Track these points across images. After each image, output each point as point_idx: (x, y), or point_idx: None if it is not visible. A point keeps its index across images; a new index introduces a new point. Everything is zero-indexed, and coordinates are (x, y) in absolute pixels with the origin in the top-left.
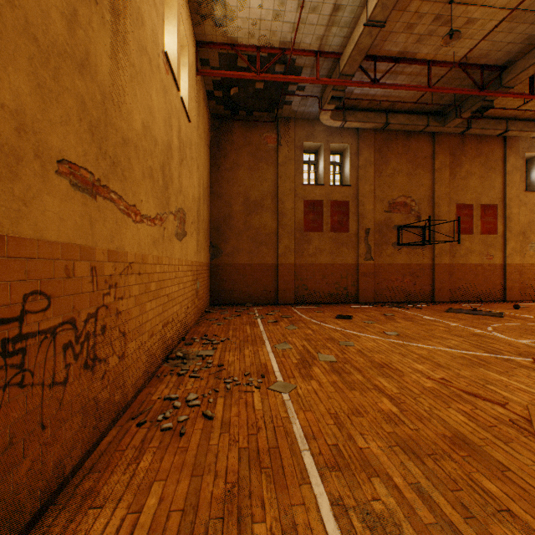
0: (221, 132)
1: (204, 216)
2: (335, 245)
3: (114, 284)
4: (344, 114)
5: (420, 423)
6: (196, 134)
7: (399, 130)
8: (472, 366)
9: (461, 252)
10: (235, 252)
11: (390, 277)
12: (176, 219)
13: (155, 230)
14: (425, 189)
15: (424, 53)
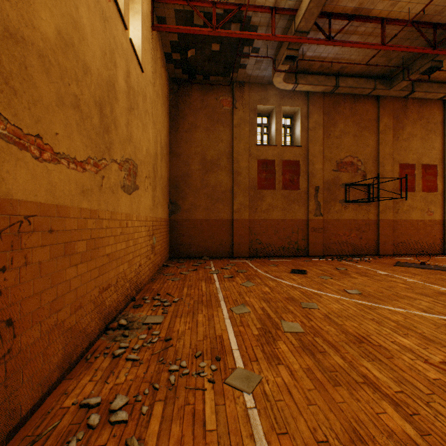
0: (179, 95)
1: (162, 174)
2: (287, 202)
3: None
4: (296, 78)
5: None
6: (151, 89)
7: (347, 95)
8: None
9: (404, 209)
10: (192, 209)
11: (338, 232)
12: (123, 169)
13: (84, 176)
14: (370, 149)
15: (379, 10)
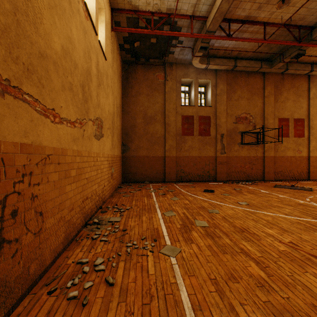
0: (128, 72)
1: (117, 125)
2: (202, 144)
3: (29, 173)
4: (208, 60)
5: (288, 290)
6: (111, 70)
7: (242, 71)
8: (308, 231)
9: (281, 149)
10: (138, 149)
11: (237, 165)
12: (95, 124)
13: (74, 130)
14: (258, 108)
15: (262, 17)
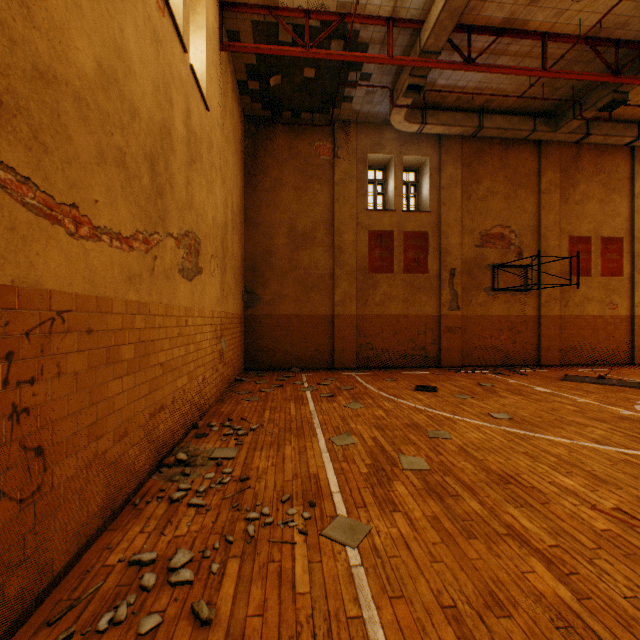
0: (258, 140)
1: (234, 251)
2: (410, 290)
3: (4, 355)
4: (423, 115)
5: (633, 639)
6: (219, 132)
7: (495, 139)
8: None
9: (576, 300)
10: (277, 300)
11: (483, 333)
12: (181, 246)
13: (131, 257)
14: (528, 216)
15: (538, 22)
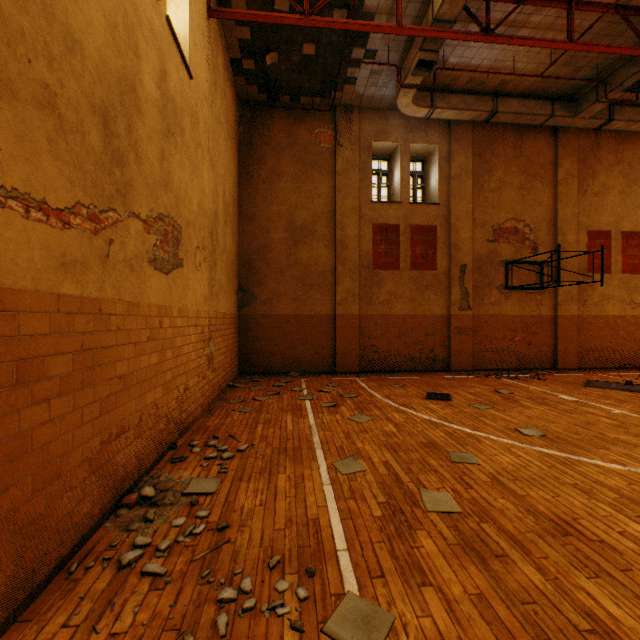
0: (254, 126)
1: (226, 244)
2: (417, 288)
3: None
4: (433, 98)
5: None
6: (207, 109)
7: (508, 126)
8: None
9: (595, 299)
10: (274, 299)
11: (495, 335)
12: (153, 232)
13: (67, 237)
14: (543, 209)
15: None
